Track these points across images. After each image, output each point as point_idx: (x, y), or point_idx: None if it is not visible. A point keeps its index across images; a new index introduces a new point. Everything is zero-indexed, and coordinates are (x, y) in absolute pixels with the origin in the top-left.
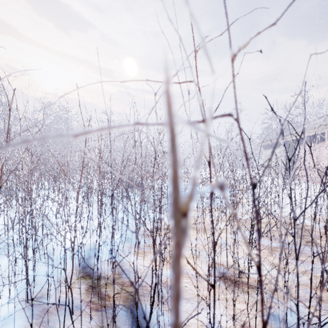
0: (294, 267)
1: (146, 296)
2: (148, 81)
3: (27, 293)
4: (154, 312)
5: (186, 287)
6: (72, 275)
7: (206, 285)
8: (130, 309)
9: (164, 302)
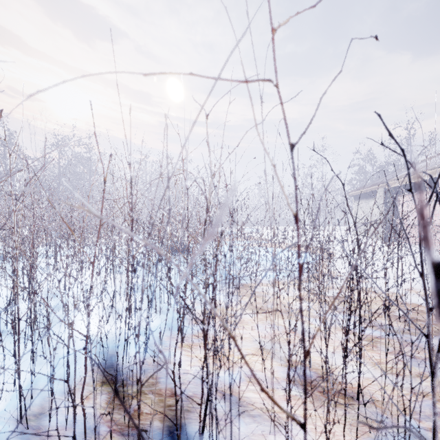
0: (421, 379)
1: (194, 412)
2: (192, 75)
3: (21, 408)
4: (205, 438)
5: (252, 398)
6: (84, 384)
7: (281, 395)
8: (171, 432)
9: (220, 431)
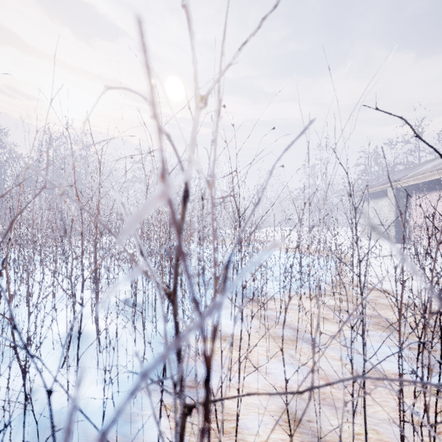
0: None
1: None
2: None
3: None
4: None
5: None
6: None
7: None
8: None
9: None
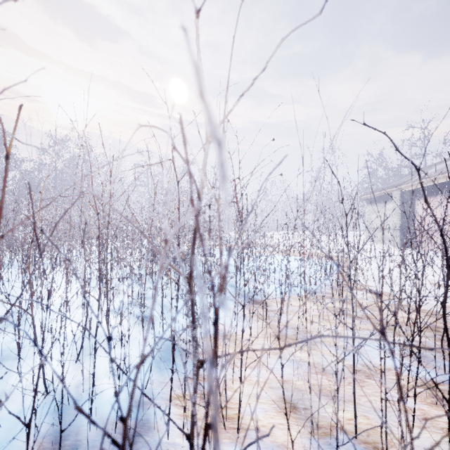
0: None
1: None
2: None
3: None
4: None
5: None
6: None
7: None
8: None
9: None
